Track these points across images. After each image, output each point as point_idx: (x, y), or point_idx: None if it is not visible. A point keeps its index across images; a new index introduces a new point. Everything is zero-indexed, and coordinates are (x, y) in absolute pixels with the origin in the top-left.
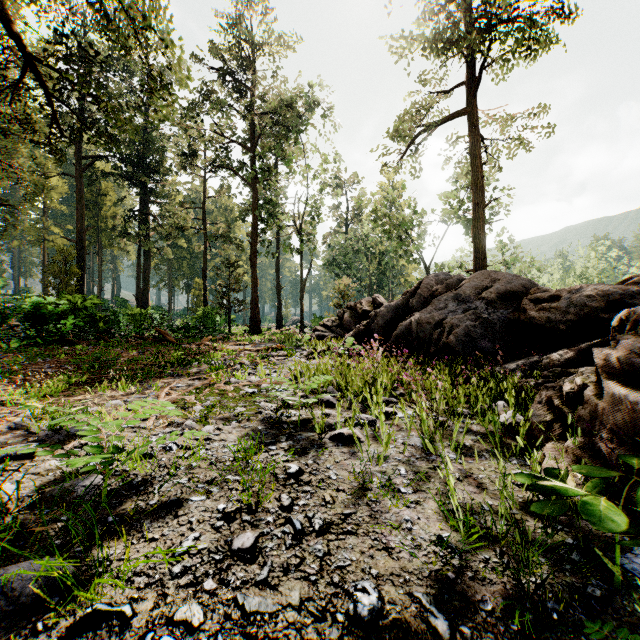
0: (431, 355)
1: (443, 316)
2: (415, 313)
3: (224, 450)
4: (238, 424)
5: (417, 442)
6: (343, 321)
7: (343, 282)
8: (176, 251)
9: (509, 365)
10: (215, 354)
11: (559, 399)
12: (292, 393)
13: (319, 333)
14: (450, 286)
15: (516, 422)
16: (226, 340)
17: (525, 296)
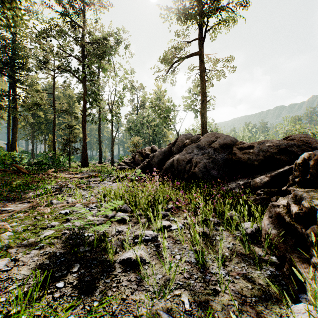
0: (185, 179)
1: (191, 157)
2: (175, 155)
3: (1, 299)
4: (38, 251)
5: (191, 257)
6: (135, 159)
7: (135, 139)
8: (37, 118)
9: (231, 185)
10: (51, 181)
11: (288, 216)
12: (97, 211)
13: (121, 166)
14: (193, 140)
15: (253, 230)
16: (65, 171)
17: (233, 146)
